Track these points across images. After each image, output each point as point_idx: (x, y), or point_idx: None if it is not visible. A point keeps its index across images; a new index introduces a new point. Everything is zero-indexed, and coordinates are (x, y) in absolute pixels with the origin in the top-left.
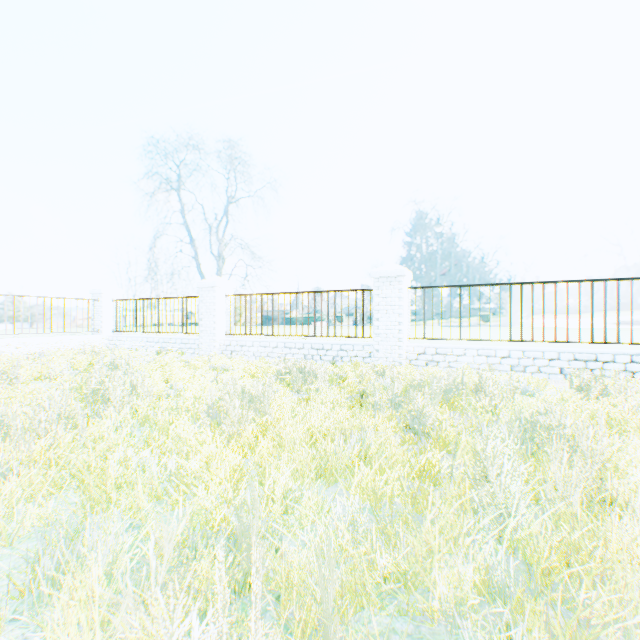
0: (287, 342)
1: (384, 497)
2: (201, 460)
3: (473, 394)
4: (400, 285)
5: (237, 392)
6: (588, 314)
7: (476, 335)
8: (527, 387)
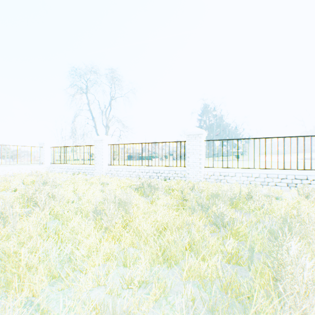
0: (140, 169)
1: (207, 276)
2: (86, 247)
3: (245, 199)
4: (200, 139)
5: (112, 199)
6: (289, 154)
7: (235, 165)
8: (273, 194)
